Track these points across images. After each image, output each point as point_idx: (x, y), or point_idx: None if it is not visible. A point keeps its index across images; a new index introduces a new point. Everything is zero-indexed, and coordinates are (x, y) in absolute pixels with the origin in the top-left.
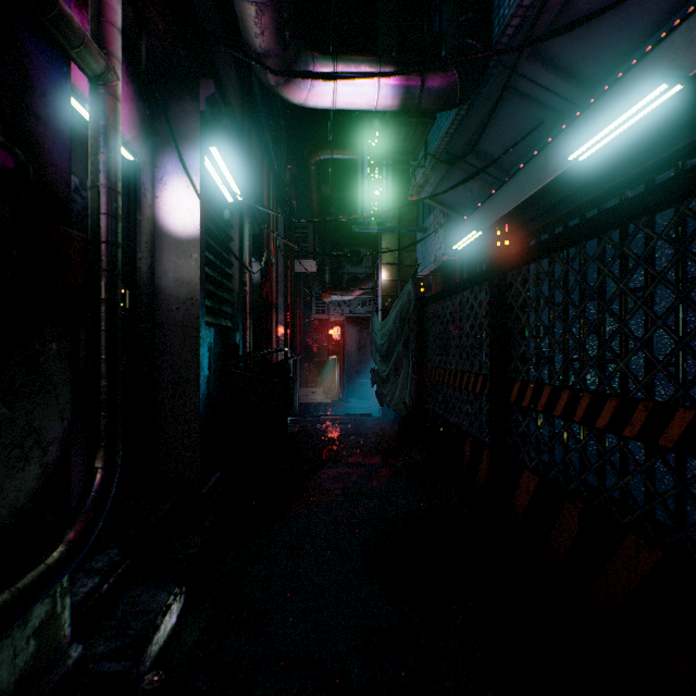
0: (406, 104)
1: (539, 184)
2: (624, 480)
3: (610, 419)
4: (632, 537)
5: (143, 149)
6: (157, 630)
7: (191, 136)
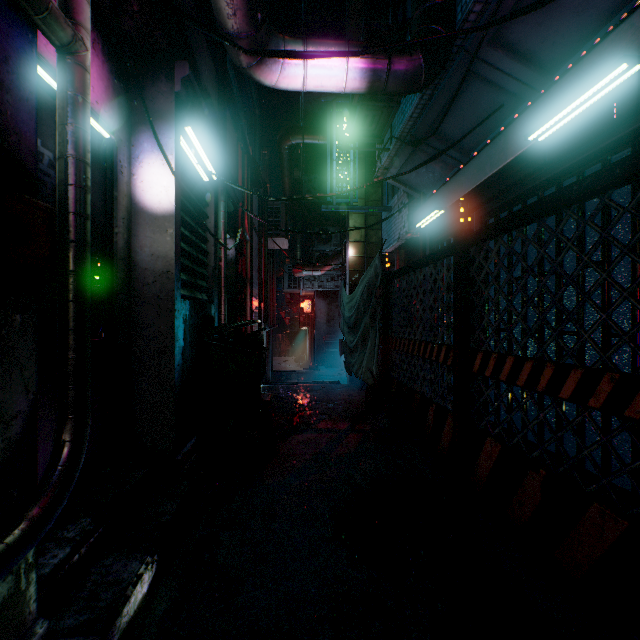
0: (373, 87)
1: (499, 164)
2: (589, 449)
3: (574, 389)
4: (597, 506)
5: (119, 127)
6: (126, 601)
7: (167, 116)
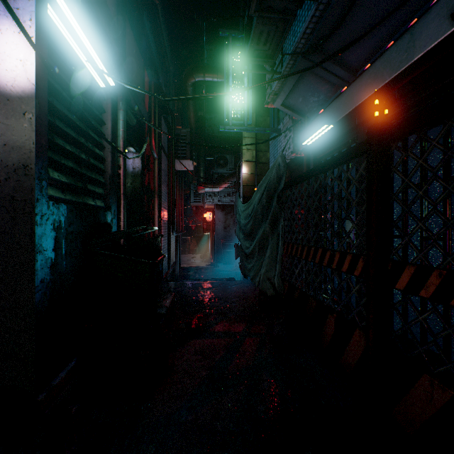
0: None
1: (403, 65)
2: None
3: None
4: None
5: None
6: None
7: None
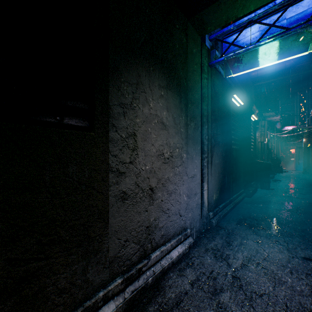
0: None
1: None
2: None
3: None
4: None
5: None
6: None
7: None
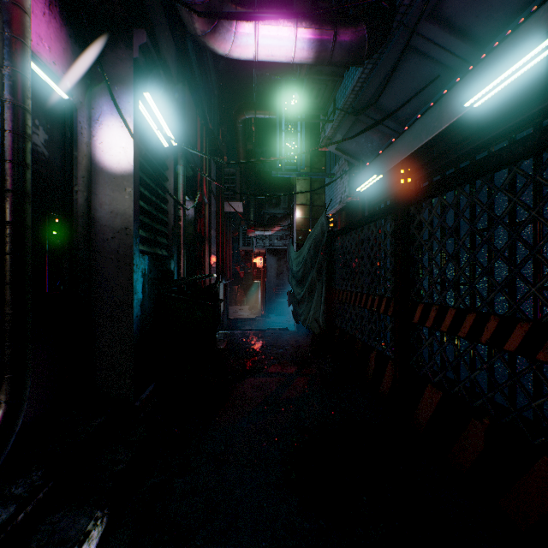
0: (320, 57)
1: (435, 131)
2: (537, 402)
3: (521, 342)
4: (547, 460)
5: (78, 90)
6: None
7: (125, 80)
